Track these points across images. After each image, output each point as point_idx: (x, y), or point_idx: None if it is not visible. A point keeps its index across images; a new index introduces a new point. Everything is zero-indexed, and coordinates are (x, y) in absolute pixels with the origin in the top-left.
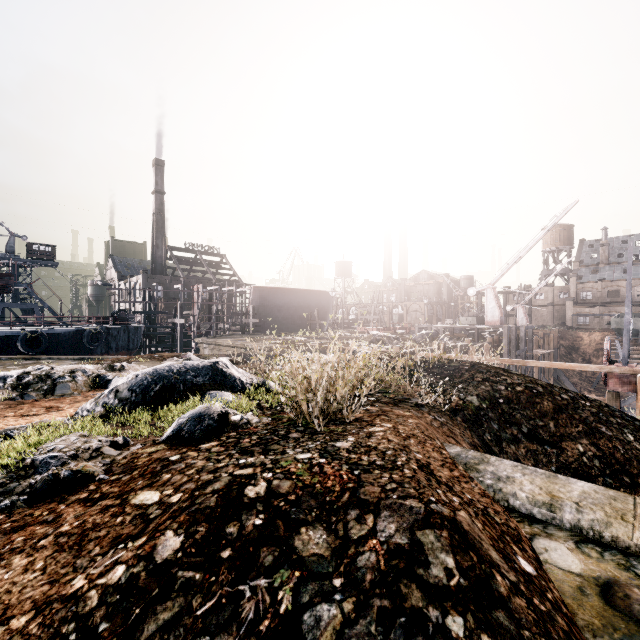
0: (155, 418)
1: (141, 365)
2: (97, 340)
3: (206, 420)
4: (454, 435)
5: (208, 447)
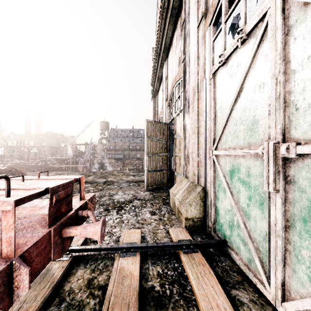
0: None
1: None
2: None
3: None
4: None
5: None
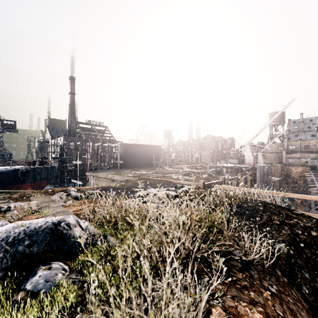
0: None
1: (32, 201)
2: (27, 175)
3: None
4: None
5: None
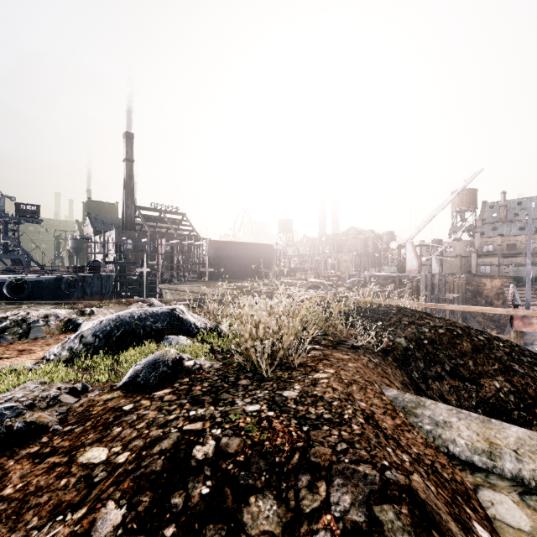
0: (115, 363)
1: (109, 309)
2: (74, 286)
3: (161, 367)
4: (387, 375)
5: (161, 395)
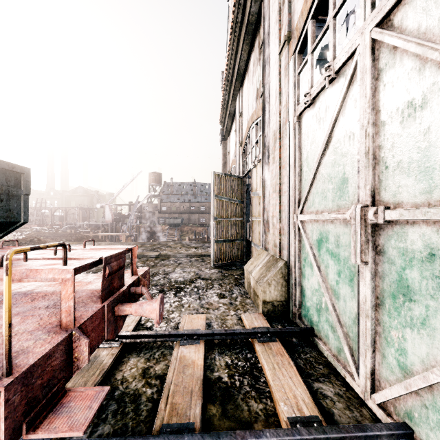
0: None
1: None
2: None
3: None
4: None
5: None
